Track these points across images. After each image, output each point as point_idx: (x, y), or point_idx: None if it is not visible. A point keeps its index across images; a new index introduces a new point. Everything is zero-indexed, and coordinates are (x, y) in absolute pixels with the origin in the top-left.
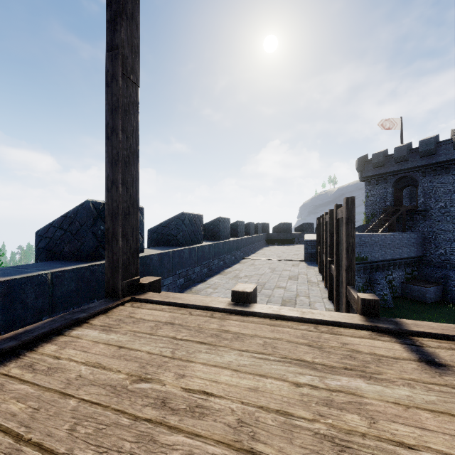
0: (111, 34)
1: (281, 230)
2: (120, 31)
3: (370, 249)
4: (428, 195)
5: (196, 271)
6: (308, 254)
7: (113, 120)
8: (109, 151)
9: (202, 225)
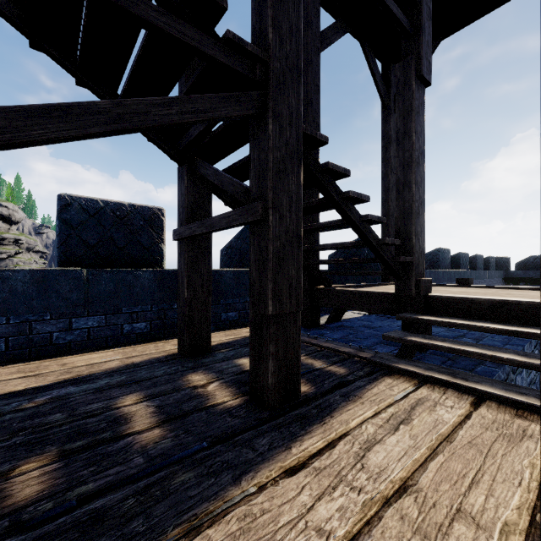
0: (384, 153)
1: (530, 266)
2: (389, 152)
3: None
4: None
5: None
6: None
7: (385, 196)
8: (383, 211)
9: None
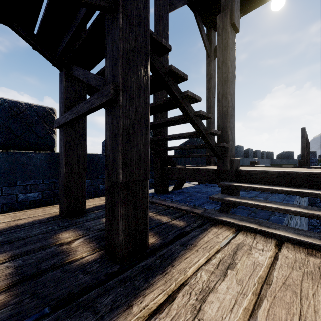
0: (208, 84)
1: (283, 157)
2: (211, 83)
3: None
4: None
5: None
6: None
7: (208, 111)
8: (207, 120)
9: None
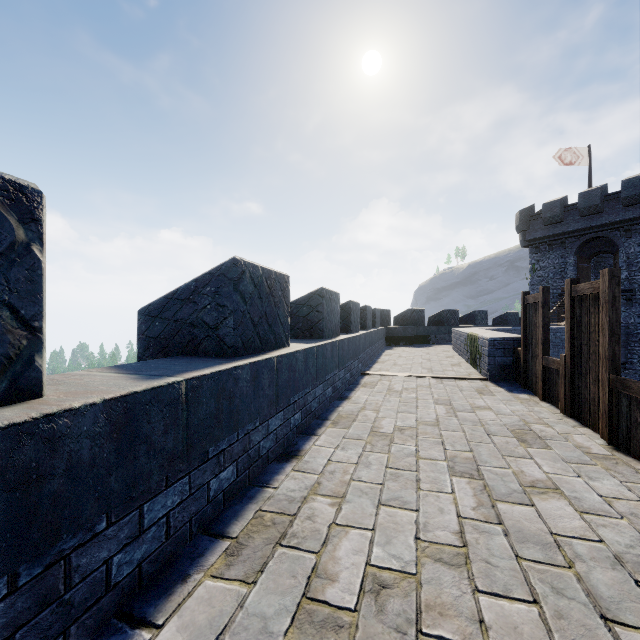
0: None
1: (408, 322)
2: None
3: (554, 352)
4: (635, 267)
5: (274, 428)
6: (497, 367)
7: None
8: None
9: (287, 302)
